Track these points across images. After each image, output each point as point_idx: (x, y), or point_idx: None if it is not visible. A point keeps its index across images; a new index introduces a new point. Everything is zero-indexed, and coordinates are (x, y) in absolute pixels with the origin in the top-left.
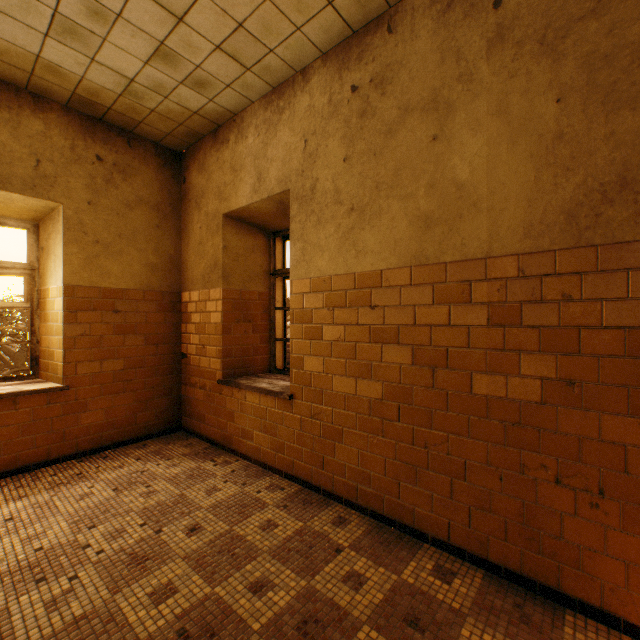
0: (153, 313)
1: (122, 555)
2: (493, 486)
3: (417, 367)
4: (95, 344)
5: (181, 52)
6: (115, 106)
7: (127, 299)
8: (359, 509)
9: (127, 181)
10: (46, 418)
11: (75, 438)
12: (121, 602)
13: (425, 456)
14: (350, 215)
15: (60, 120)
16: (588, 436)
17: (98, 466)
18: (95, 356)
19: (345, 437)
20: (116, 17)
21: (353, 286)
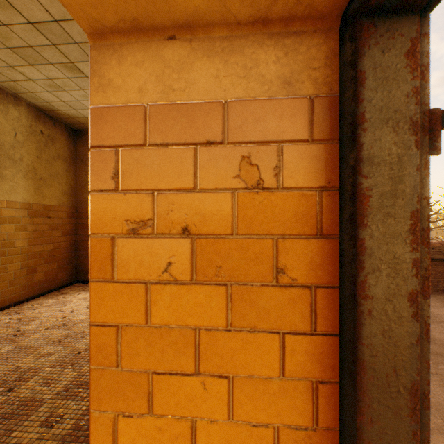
0: None
1: None
2: None
3: None
4: None
5: None
6: None
7: None
8: None
9: None
10: None
11: None
12: None
13: None
14: None
15: None
16: None
17: None
18: None
19: None
20: None
21: None
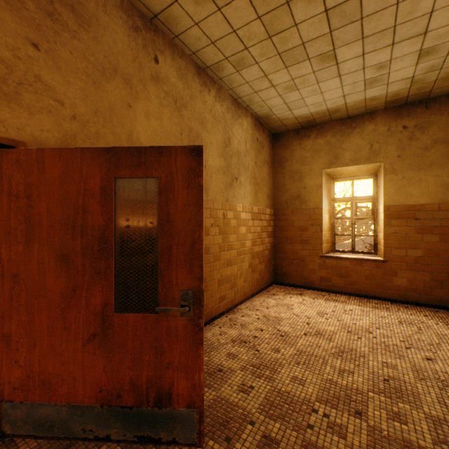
0: (446, 219)
1: (382, 344)
2: None
3: None
4: (401, 238)
5: (435, 44)
6: (409, 93)
7: (423, 210)
8: None
9: (423, 133)
10: (374, 274)
11: (389, 290)
12: (369, 355)
13: None
14: None
15: (381, 118)
16: None
17: (398, 309)
18: (401, 246)
19: None
20: (389, 62)
21: None
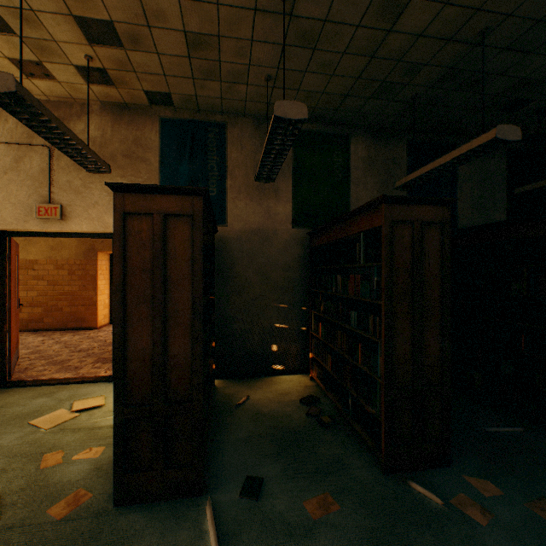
0: None
1: None
2: (70, 311)
3: (50, 286)
4: None
5: None
6: None
7: None
8: (29, 331)
9: None
10: None
11: None
12: None
13: (52, 309)
14: (26, 241)
15: None
16: (88, 295)
17: None
18: None
19: (23, 310)
20: None
21: (27, 263)
